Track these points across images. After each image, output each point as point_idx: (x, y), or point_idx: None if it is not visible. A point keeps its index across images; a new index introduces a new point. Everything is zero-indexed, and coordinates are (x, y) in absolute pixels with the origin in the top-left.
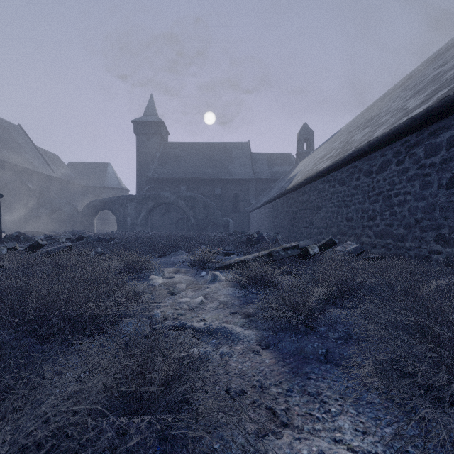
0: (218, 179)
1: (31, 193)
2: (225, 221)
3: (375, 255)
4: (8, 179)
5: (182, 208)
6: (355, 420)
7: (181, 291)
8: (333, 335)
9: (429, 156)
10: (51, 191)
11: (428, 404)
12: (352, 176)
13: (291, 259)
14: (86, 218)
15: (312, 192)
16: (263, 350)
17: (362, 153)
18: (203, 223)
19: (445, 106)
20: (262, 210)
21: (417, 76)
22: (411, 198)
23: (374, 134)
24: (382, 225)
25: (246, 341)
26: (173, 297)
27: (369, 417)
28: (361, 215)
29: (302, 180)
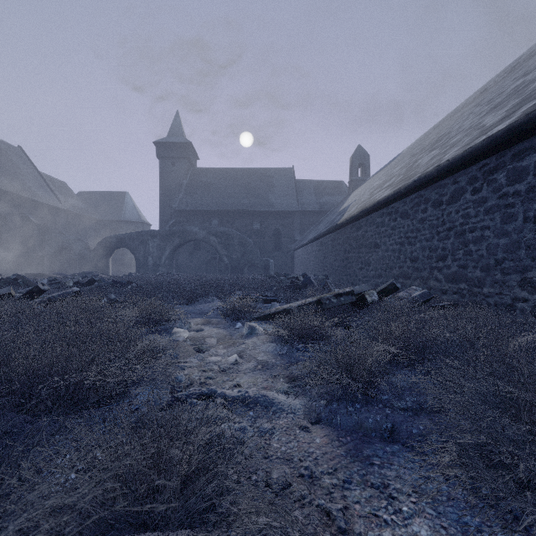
0: (257, 212)
1: (34, 228)
2: (265, 261)
3: (446, 302)
4: (7, 211)
5: (214, 245)
6: (434, 524)
7: (211, 347)
8: (400, 405)
9: (512, 183)
10: (58, 225)
11: (530, 505)
12: (418, 207)
13: (345, 307)
14: (100, 257)
15: (369, 227)
16: (312, 425)
17: (430, 180)
18: (238, 263)
19: (533, 122)
20: (309, 248)
21: (493, 89)
22: (490, 234)
23: (444, 157)
24: (454, 267)
25: (291, 413)
26: (201, 355)
27: (452, 519)
28: (428, 254)
29: (357, 212)
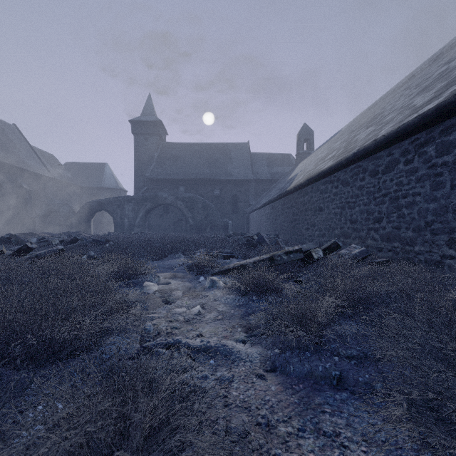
0: (217, 180)
1: (26, 193)
2: (225, 222)
3: (381, 258)
4: (2, 179)
5: (181, 209)
6: None
7: (177, 299)
8: (346, 354)
9: (441, 155)
10: (47, 191)
11: None
12: (357, 176)
13: (294, 263)
14: (83, 219)
15: (314, 193)
16: (268, 373)
17: (368, 152)
18: (202, 224)
19: None
20: (262, 211)
21: (420, 75)
22: (421, 199)
23: (380, 132)
24: (389, 228)
25: (248, 361)
26: (168, 307)
27: None
28: (366, 217)
29: (303, 181)
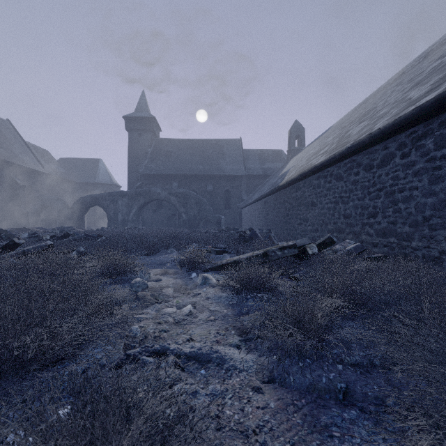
0: (210, 176)
1: (19, 189)
2: (217, 217)
3: (377, 254)
4: None
5: (174, 204)
6: None
7: (168, 297)
8: (350, 361)
9: (440, 148)
10: (40, 186)
11: None
12: (351, 171)
13: (288, 259)
14: (77, 214)
15: (306, 188)
16: (265, 385)
17: (362, 146)
18: (195, 219)
19: None
20: (254, 206)
21: (411, 71)
22: (419, 193)
23: (374, 126)
24: (384, 223)
25: (243, 371)
26: (157, 306)
27: None
28: (360, 212)
29: (296, 176)
